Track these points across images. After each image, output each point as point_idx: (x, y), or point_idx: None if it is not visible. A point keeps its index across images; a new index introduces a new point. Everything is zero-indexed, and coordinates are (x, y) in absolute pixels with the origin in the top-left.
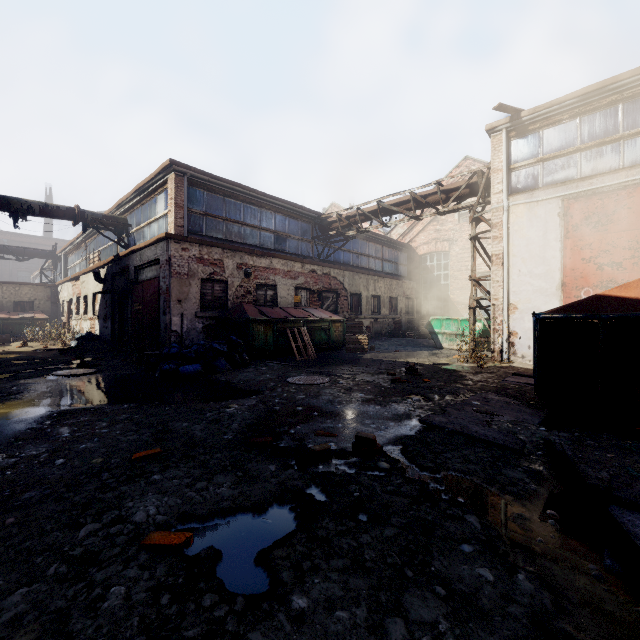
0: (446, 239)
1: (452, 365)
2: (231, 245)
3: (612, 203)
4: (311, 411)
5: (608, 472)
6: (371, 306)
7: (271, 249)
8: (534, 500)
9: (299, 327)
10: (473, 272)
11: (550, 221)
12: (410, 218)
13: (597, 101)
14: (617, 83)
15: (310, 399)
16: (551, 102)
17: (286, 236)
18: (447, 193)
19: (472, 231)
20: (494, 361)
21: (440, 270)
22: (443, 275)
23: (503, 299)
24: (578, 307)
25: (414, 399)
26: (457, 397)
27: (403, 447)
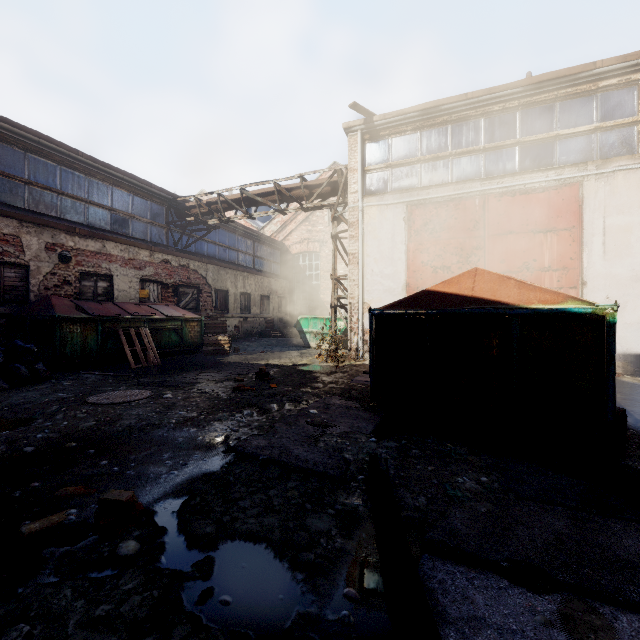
0: (317, 240)
1: (311, 365)
2: (35, 217)
3: (444, 213)
4: (87, 448)
5: (426, 495)
6: (240, 304)
7: (106, 230)
8: (333, 570)
9: (138, 327)
10: (335, 271)
11: (397, 224)
12: (275, 211)
13: (433, 119)
14: (447, 105)
15: (100, 427)
16: (398, 111)
17: (129, 216)
18: (310, 189)
19: (333, 230)
20: (351, 359)
21: (312, 270)
22: (315, 275)
23: (359, 298)
24: (409, 302)
25: (246, 413)
26: (298, 405)
27: (187, 499)
